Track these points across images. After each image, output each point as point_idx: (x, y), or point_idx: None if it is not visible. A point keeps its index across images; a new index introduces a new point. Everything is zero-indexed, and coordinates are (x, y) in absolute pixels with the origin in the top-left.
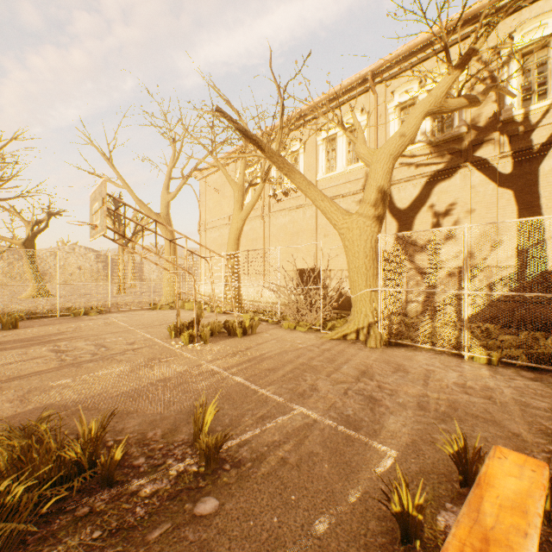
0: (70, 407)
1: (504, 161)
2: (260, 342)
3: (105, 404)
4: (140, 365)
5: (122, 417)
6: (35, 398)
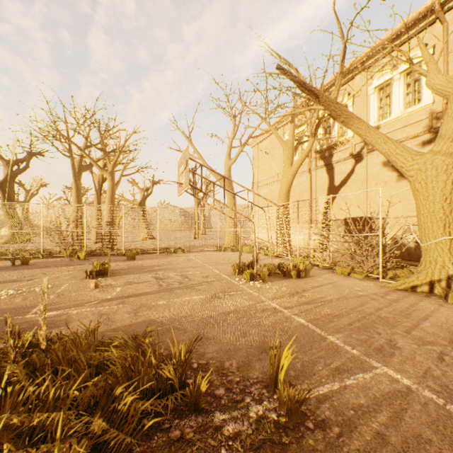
0: (165, 324)
1: None
2: (315, 286)
3: (189, 327)
4: (213, 295)
5: (203, 341)
6: (143, 312)
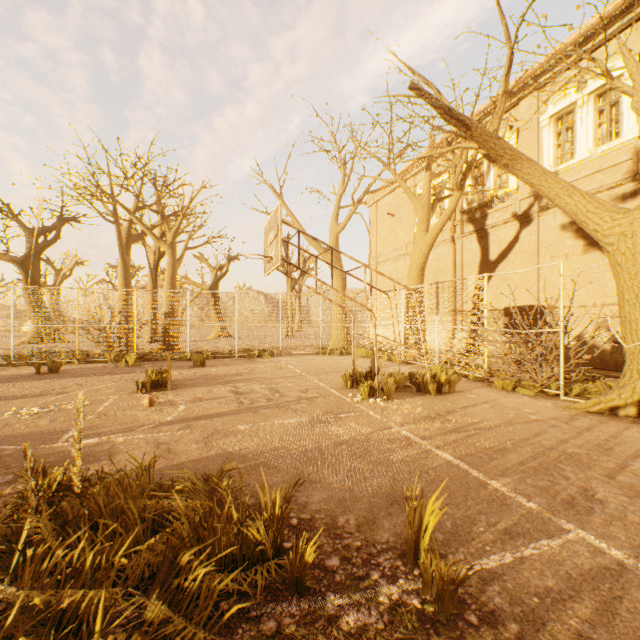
0: (249, 460)
1: None
2: (464, 405)
3: (284, 464)
4: (316, 418)
5: (304, 485)
6: (217, 442)
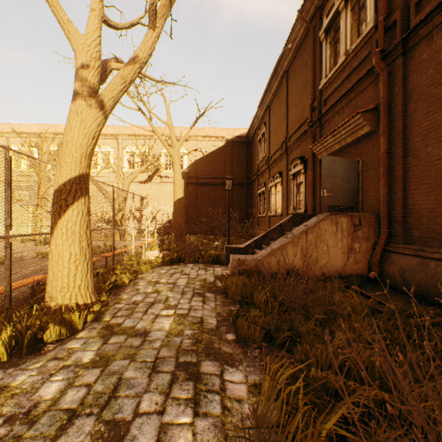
0: None
1: (162, 185)
2: None
3: None
4: None
5: None
6: None
